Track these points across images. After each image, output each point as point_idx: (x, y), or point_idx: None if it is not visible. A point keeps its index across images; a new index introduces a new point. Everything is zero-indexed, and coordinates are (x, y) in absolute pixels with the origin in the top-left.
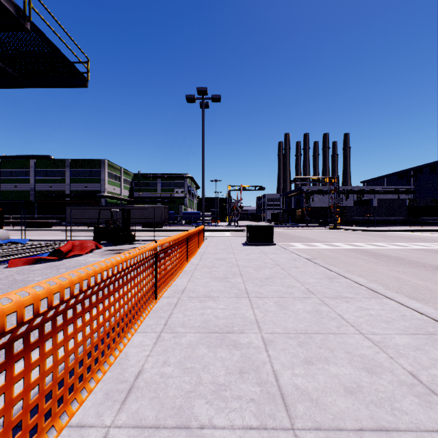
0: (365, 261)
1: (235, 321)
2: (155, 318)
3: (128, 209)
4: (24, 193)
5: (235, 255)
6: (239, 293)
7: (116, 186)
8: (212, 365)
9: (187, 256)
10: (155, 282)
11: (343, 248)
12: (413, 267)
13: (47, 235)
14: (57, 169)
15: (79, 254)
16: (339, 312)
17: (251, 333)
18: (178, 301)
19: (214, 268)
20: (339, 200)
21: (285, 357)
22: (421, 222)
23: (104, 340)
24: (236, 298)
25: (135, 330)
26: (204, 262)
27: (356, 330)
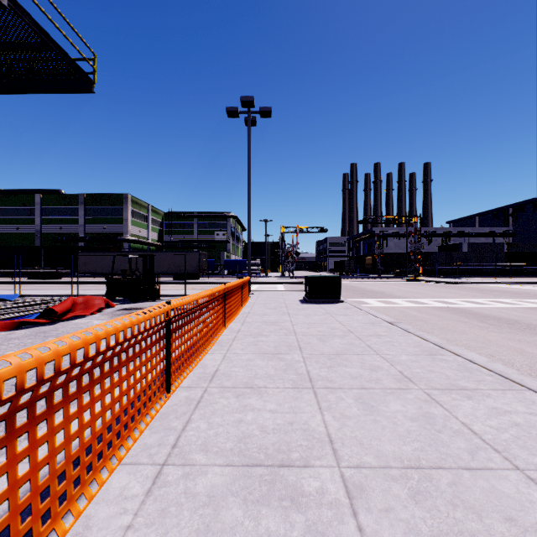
0: (467, 325)
1: (294, 439)
2: (160, 431)
3: (151, 256)
4: (28, 236)
5: (290, 317)
6: (298, 380)
7: (142, 228)
8: None
9: (224, 319)
10: (167, 366)
11: (433, 307)
12: (536, 335)
13: (52, 288)
14: (68, 206)
15: (80, 316)
16: (464, 419)
17: (322, 467)
18: (203, 395)
19: (261, 337)
20: (420, 245)
21: (392, 533)
22: (523, 273)
23: (31, 508)
24: (294, 390)
25: (120, 460)
26: (249, 327)
27: (506, 459)
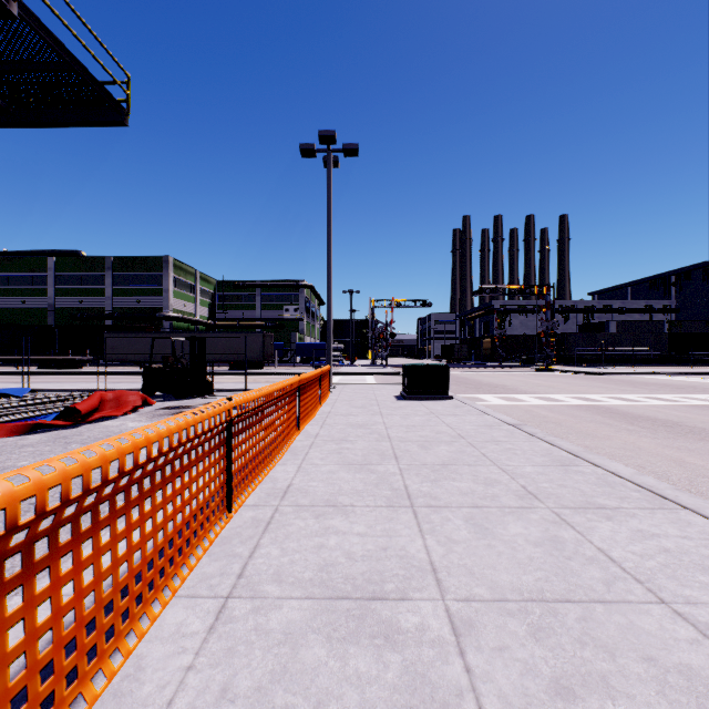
0: (612, 429)
1: (388, 568)
2: (222, 558)
3: (201, 338)
4: (37, 312)
5: (383, 418)
6: (393, 496)
7: (188, 301)
8: (336, 702)
9: (298, 420)
10: (228, 478)
11: (570, 405)
12: (702, 441)
13: (70, 381)
14: (91, 273)
15: (110, 416)
16: (600, 543)
17: (423, 600)
18: (273, 515)
19: (346, 443)
20: (554, 324)
21: (506, 675)
22: (689, 360)
23: (76, 642)
24: (388, 509)
25: (174, 592)
26: (329, 431)
27: (649, 591)
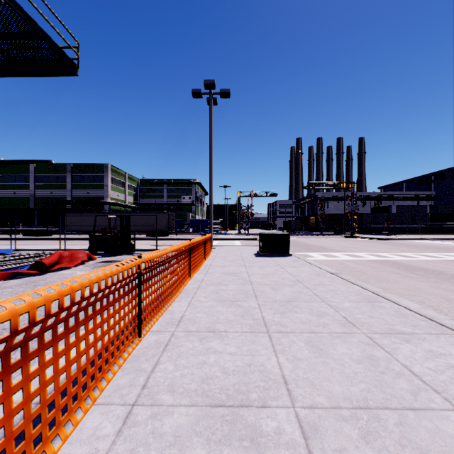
0: (399, 276)
1: (252, 380)
2: (132, 372)
3: (127, 216)
4: (23, 199)
5: (246, 268)
6: (254, 325)
7: (120, 192)
8: None
9: (189, 270)
10: (138, 313)
11: (369, 260)
12: None
13: (43, 244)
14: (58, 174)
15: (66, 267)
16: (404, 361)
17: (278, 407)
18: (170, 339)
19: (222, 286)
20: (356, 207)
21: None
22: (443, 230)
23: (6, 453)
24: (251, 334)
25: (94, 400)
26: (211, 277)
27: (446, 400)
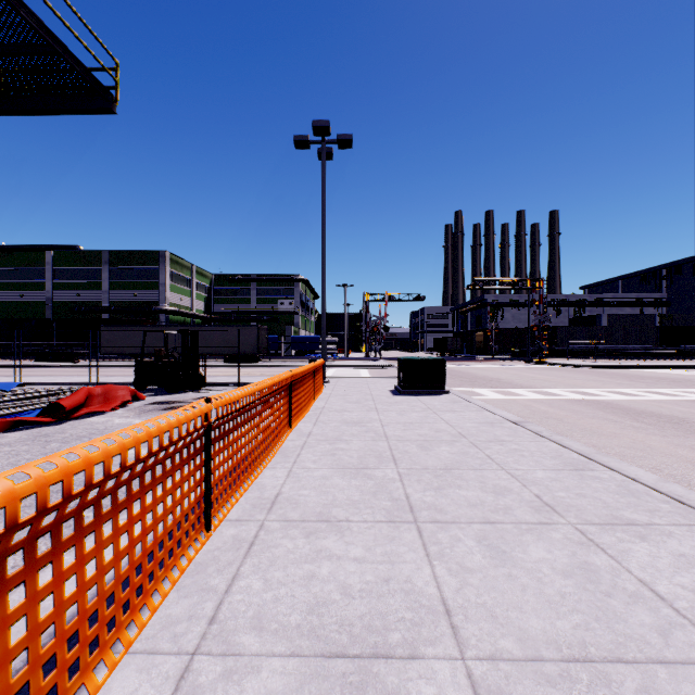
0: (617, 426)
1: (392, 608)
2: (193, 594)
3: (193, 331)
4: (35, 306)
5: (379, 414)
6: (393, 509)
7: (184, 295)
8: None
9: (289, 418)
10: (206, 491)
11: (568, 399)
12: None
13: (65, 374)
14: (88, 267)
15: (97, 412)
16: (640, 573)
17: (437, 659)
18: (257, 534)
19: (341, 443)
20: (547, 317)
21: None
22: (681, 353)
23: None
24: (388, 525)
25: (128, 646)
26: (323, 429)
27: None
